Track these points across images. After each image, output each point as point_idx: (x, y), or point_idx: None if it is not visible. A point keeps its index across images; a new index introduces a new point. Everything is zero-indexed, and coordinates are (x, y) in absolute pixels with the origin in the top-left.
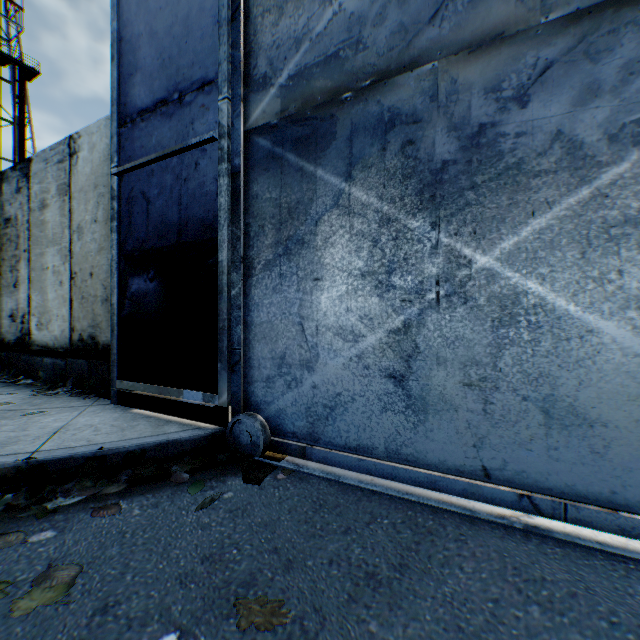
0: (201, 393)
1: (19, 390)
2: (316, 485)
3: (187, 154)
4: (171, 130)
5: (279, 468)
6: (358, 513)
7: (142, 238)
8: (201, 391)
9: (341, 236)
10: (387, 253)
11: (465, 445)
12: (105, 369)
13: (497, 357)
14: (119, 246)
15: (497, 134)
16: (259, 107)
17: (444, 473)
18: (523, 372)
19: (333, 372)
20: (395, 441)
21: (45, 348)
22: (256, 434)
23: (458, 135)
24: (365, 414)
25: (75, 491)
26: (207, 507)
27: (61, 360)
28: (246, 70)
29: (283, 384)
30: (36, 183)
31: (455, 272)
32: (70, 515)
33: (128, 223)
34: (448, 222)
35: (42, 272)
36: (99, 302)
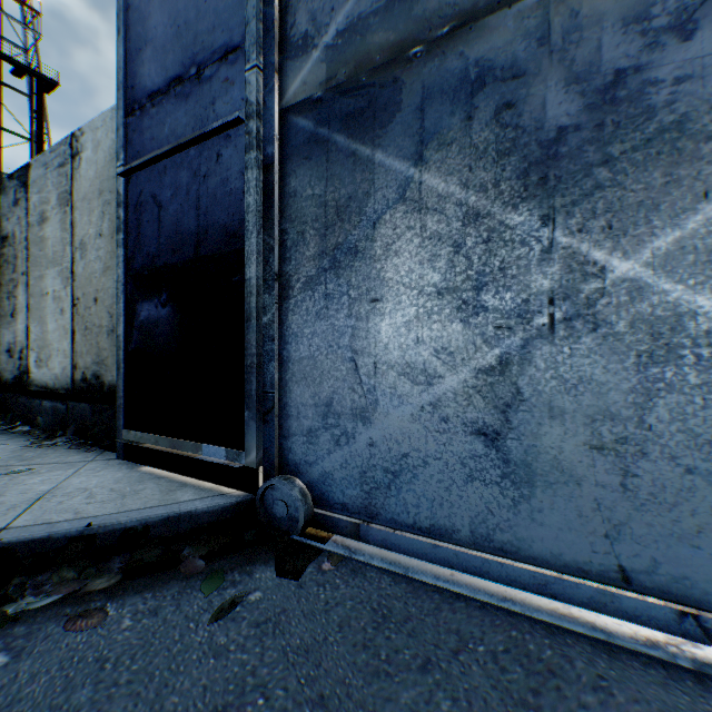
0: (224, 449)
1: (12, 439)
2: (376, 581)
3: (207, 143)
4: (187, 115)
5: (324, 553)
6: (439, 632)
7: (153, 253)
8: (224, 446)
9: (408, 241)
10: (475, 261)
11: (591, 534)
12: (111, 415)
13: (644, 409)
14: (126, 264)
15: (644, 82)
16: (298, 77)
17: (558, 571)
18: (687, 431)
19: (397, 425)
20: (485, 522)
21: (45, 389)
22: (294, 505)
23: (581, 89)
24: (442, 483)
25: (50, 586)
26: (225, 617)
27: (62, 404)
28: (281, 31)
29: (329, 439)
30: (35, 193)
31: (578, 285)
32: (35, 627)
33: (136, 235)
34: (567, 214)
35: (41, 298)
36: (104, 333)
